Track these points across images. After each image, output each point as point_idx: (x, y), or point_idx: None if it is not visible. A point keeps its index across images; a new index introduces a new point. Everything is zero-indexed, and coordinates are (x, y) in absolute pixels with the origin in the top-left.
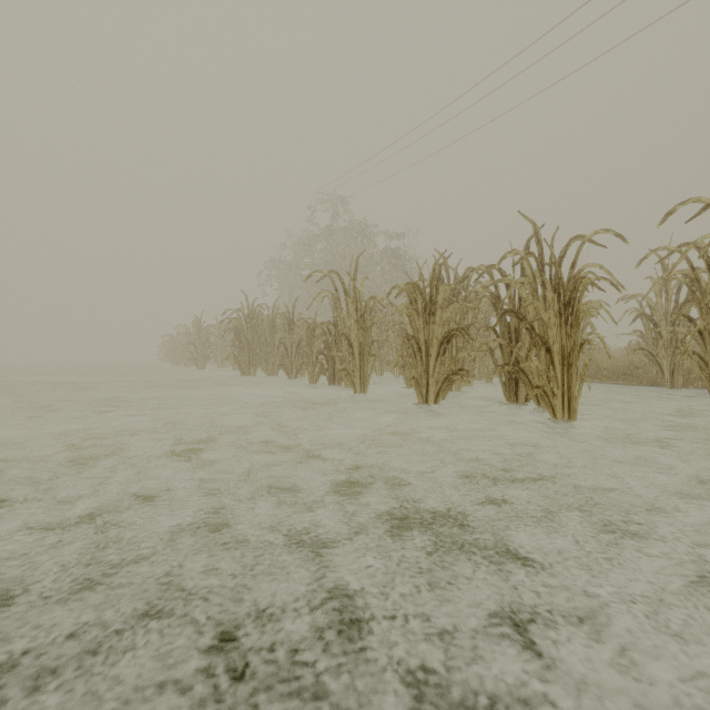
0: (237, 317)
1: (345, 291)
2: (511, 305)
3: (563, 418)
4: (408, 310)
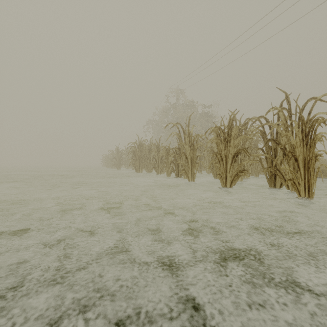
0: (134, 146)
1: (184, 132)
2: (272, 136)
3: (304, 197)
4: (216, 140)
